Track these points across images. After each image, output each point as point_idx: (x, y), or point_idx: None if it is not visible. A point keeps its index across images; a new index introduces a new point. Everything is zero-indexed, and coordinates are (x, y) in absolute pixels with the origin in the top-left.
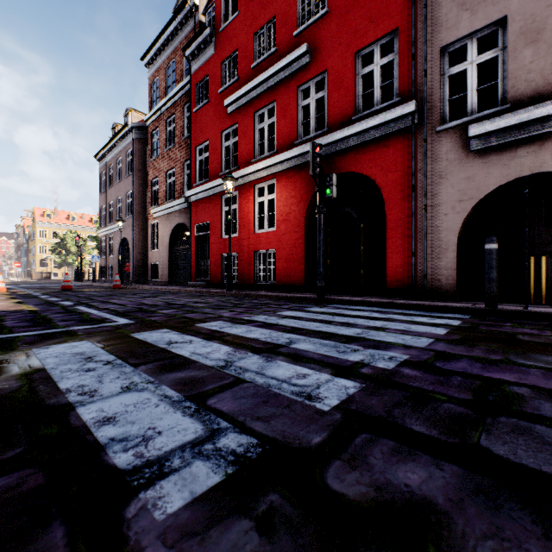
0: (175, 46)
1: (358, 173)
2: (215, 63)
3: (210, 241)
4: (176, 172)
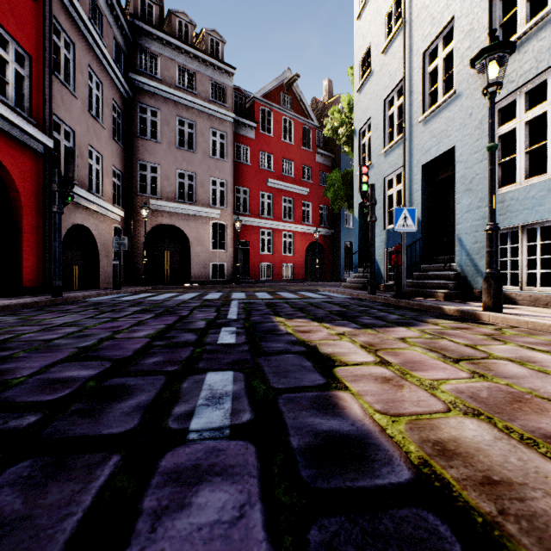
0: None
1: None
2: None
3: None
4: None
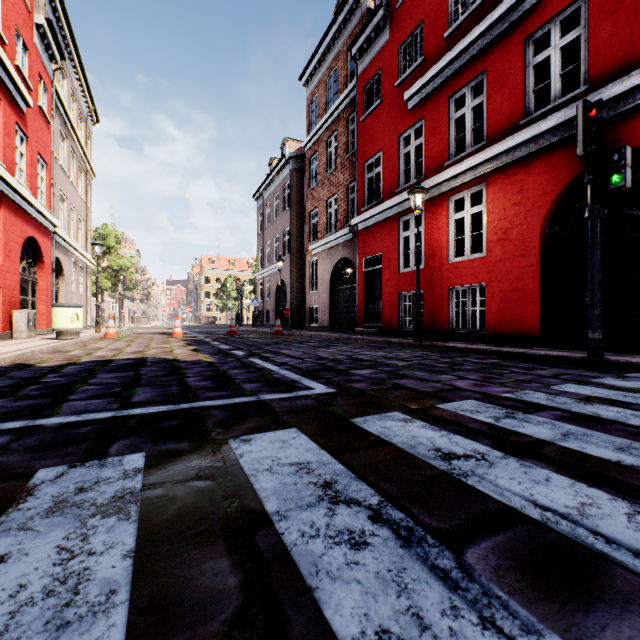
0: (337, 50)
1: None
2: (389, 51)
3: (382, 277)
4: (338, 199)
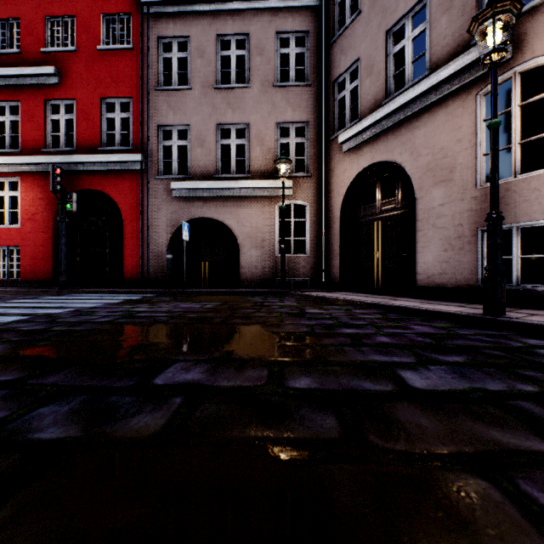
0: None
1: (104, 192)
2: None
3: None
4: None
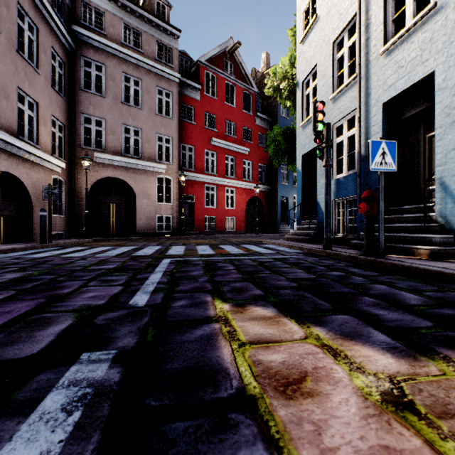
0: None
1: None
2: None
3: None
4: None
